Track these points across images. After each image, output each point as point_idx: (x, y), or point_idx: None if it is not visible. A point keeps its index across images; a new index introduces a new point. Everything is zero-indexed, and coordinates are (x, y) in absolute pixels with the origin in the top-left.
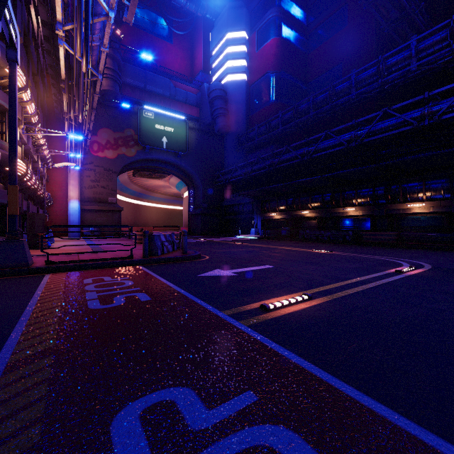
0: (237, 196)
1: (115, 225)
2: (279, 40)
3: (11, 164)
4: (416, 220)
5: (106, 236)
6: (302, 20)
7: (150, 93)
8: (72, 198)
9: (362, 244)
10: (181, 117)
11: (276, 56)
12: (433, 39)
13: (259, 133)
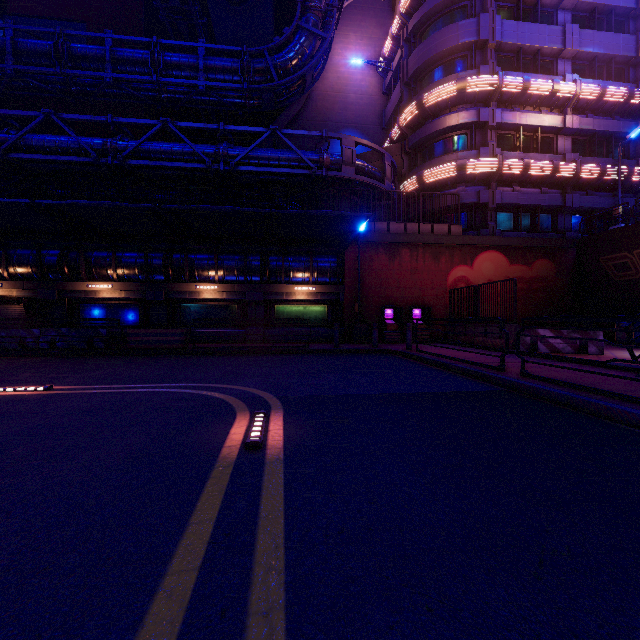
0: None
1: None
2: None
3: None
4: (207, 311)
5: None
6: None
7: None
8: None
9: (129, 353)
10: None
11: None
12: (224, 61)
13: None
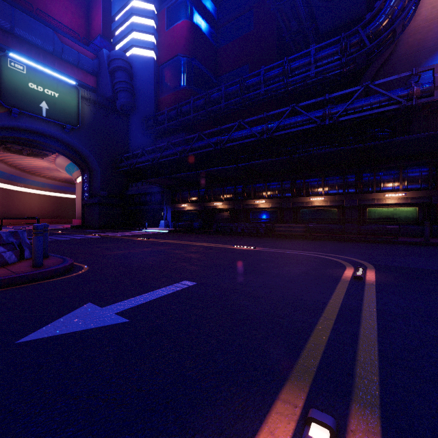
0: (144, 184)
1: None
2: (190, 24)
3: None
4: (316, 213)
5: None
6: (213, 13)
7: (20, 39)
8: None
9: (276, 236)
10: (71, 81)
11: (187, 39)
12: (327, 51)
13: (169, 117)
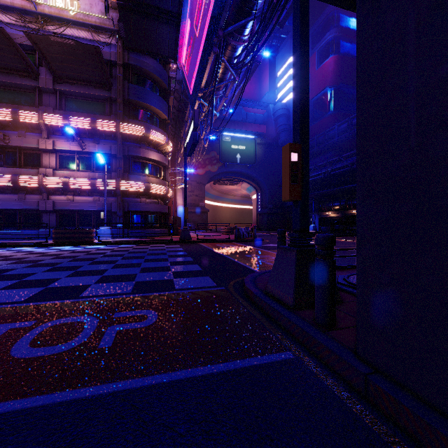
0: None
1: (222, 223)
2: (337, 57)
3: (185, 198)
4: None
5: (200, 230)
6: None
7: (227, 121)
8: (179, 204)
9: None
10: (251, 136)
11: (334, 72)
12: None
13: (318, 142)
